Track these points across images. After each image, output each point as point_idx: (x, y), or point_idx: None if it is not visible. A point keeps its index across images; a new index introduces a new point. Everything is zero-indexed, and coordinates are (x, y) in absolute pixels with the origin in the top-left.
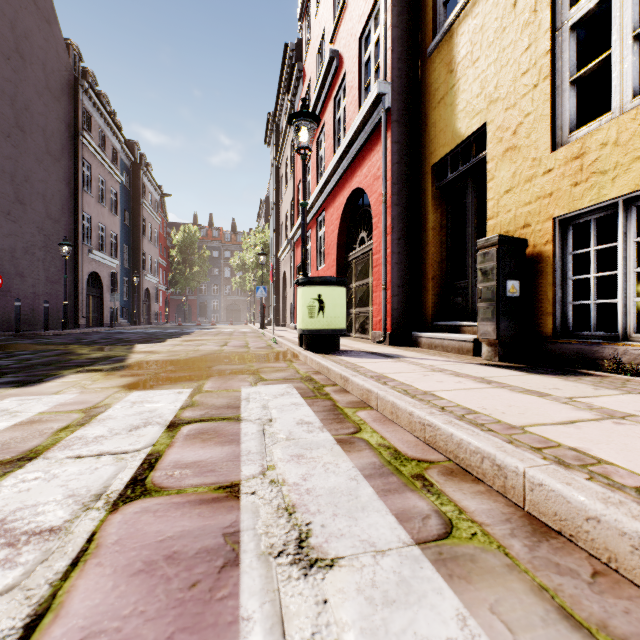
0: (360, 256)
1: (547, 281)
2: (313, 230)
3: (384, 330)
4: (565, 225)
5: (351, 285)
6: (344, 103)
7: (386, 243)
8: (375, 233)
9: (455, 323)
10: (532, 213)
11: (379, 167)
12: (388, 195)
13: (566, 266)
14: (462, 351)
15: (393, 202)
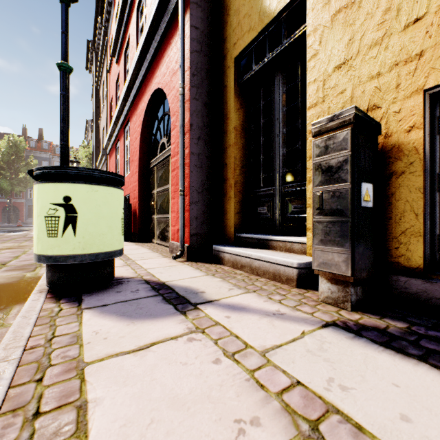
0: (161, 162)
1: (413, 185)
2: (121, 140)
3: (182, 242)
4: (438, 103)
5: (153, 191)
6: (146, 10)
7: (184, 141)
8: (173, 133)
9: (262, 236)
10: (383, 88)
11: (177, 59)
12: (186, 87)
13: (439, 164)
14: (280, 278)
15: (192, 95)
